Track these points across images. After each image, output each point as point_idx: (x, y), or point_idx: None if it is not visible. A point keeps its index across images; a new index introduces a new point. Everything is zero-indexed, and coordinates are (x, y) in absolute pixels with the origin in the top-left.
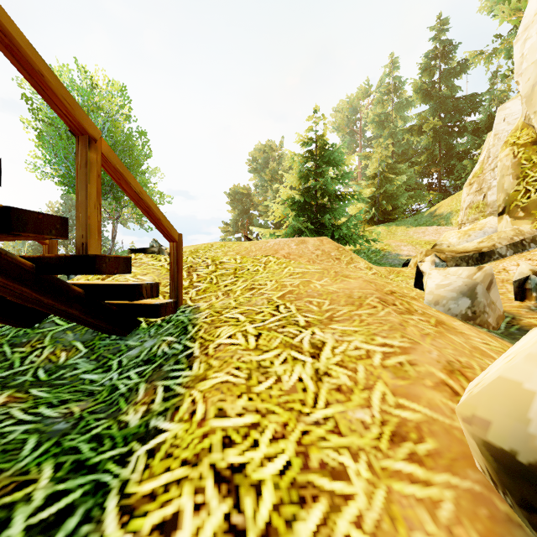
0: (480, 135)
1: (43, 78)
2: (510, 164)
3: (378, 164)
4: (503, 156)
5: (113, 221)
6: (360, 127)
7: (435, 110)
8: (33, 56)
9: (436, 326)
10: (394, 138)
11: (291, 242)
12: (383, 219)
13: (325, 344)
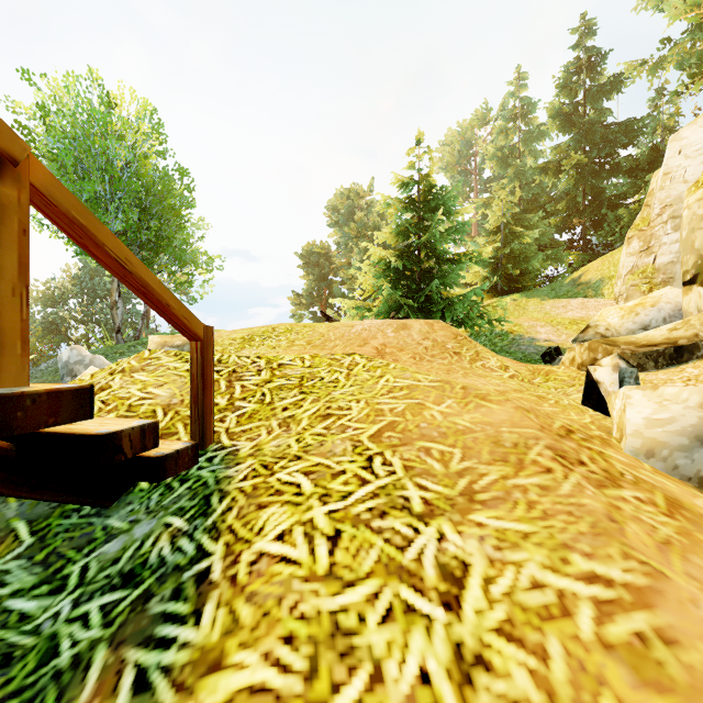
0: (639, 175)
1: None
2: None
3: (502, 213)
4: (692, 201)
5: None
6: (475, 166)
7: (579, 141)
8: None
9: (673, 516)
10: (522, 179)
11: (387, 328)
12: (509, 288)
13: (469, 569)
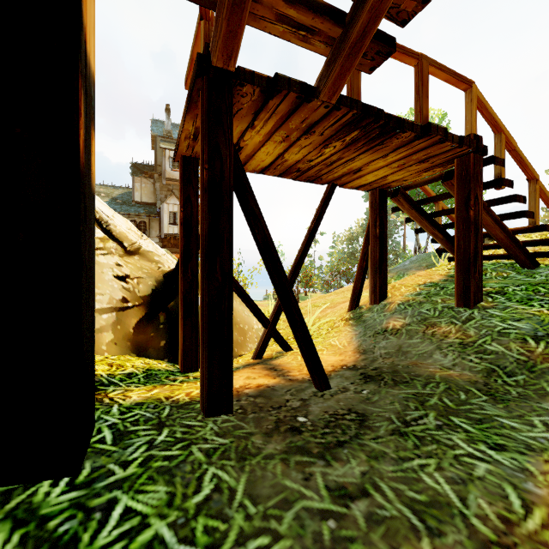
0: None
1: (527, 166)
2: None
3: None
4: None
5: None
6: None
7: None
8: (526, 161)
9: None
10: None
11: None
12: None
13: None
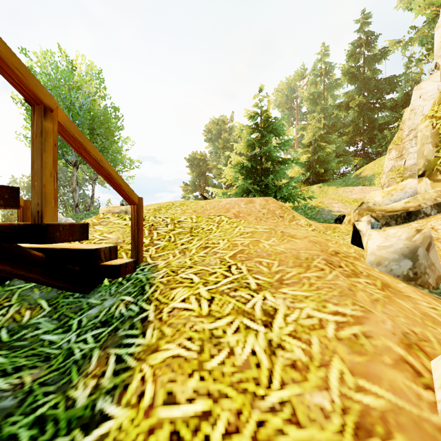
0: (397, 110)
1: None
2: (429, 134)
3: (313, 134)
4: (422, 127)
5: (92, 182)
6: (297, 104)
7: (360, 89)
8: None
9: (383, 290)
10: (325, 112)
11: (241, 202)
12: (317, 180)
13: (277, 311)
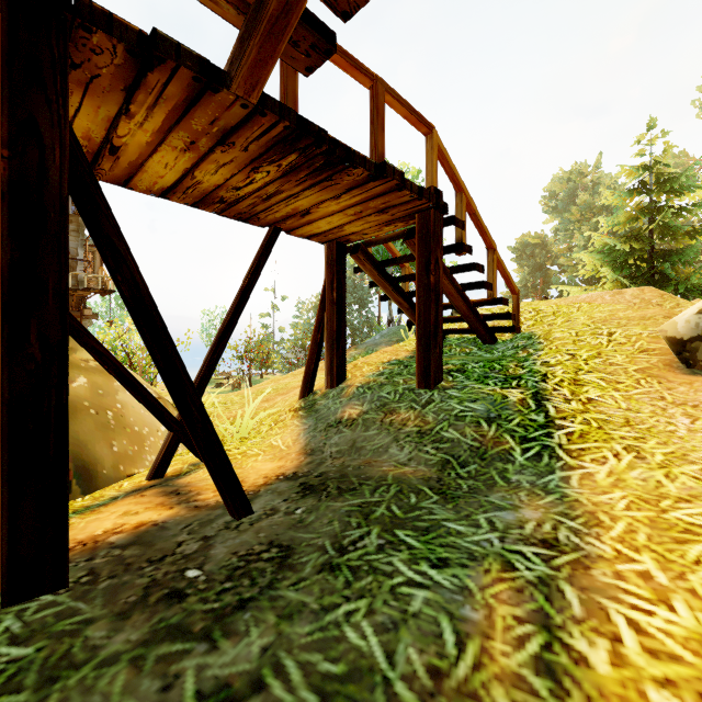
0: None
1: (486, 234)
2: None
3: None
4: None
5: None
6: None
7: None
8: (485, 227)
9: None
10: None
11: (605, 295)
12: None
13: (616, 332)
